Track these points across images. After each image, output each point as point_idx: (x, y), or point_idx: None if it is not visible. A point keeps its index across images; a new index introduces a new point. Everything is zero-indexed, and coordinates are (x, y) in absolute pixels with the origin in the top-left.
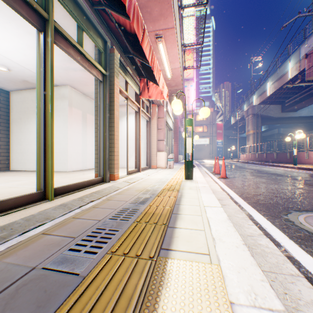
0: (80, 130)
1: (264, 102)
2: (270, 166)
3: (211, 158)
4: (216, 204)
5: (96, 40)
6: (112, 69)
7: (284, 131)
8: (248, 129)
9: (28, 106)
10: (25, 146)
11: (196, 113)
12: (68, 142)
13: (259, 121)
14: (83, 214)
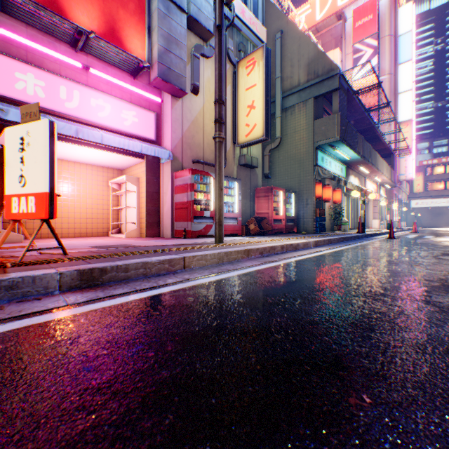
0: None
1: None
2: None
3: None
4: None
5: None
6: None
7: None
8: None
9: None
10: None
11: (431, 165)
12: None
13: None
14: None
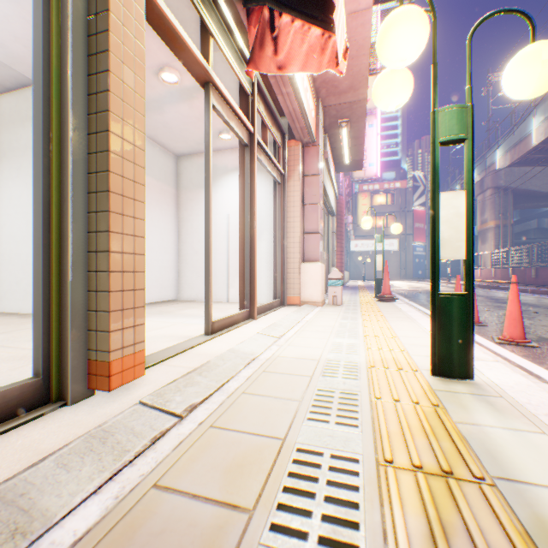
0: None
1: (521, 162)
2: None
3: (403, 278)
4: None
5: None
6: None
7: None
8: (483, 219)
9: None
10: None
11: (372, 192)
12: None
13: (509, 200)
14: None
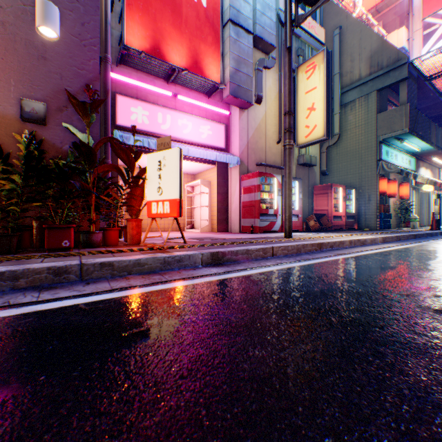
0: None
1: None
2: None
3: None
4: None
5: None
6: None
7: None
8: None
9: None
10: None
11: None
12: None
13: None
14: None
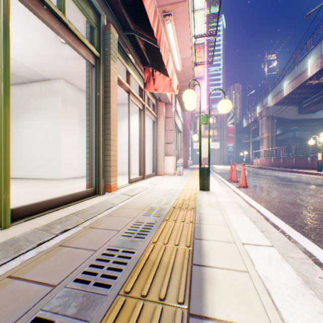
0: (77, 132)
1: (280, 104)
2: (290, 172)
3: (222, 163)
4: (261, 239)
5: (85, 9)
6: (107, 50)
7: (300, 134)
8: (261, 133)
9: (17, 104)
10: (13, 150)
11: None
12: (61, 144)
13: (274, 123)
14: (34, 265)
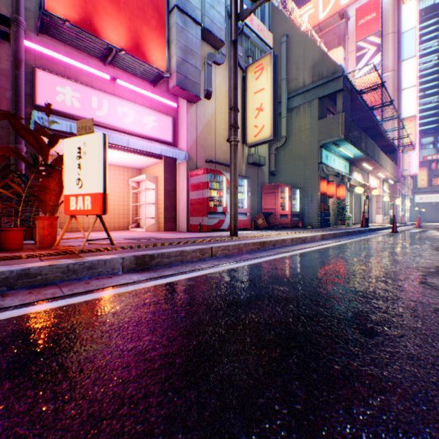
0: None
1: None
2: None
3: None
4: None
5: None
6: None
7: None
8: None
9: None
10: None
11: (435, 160)
12: None
13: None
14: None
